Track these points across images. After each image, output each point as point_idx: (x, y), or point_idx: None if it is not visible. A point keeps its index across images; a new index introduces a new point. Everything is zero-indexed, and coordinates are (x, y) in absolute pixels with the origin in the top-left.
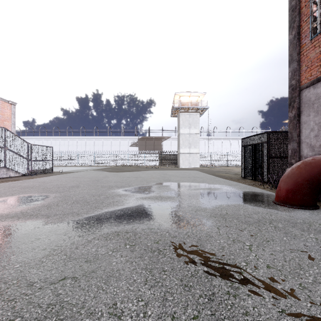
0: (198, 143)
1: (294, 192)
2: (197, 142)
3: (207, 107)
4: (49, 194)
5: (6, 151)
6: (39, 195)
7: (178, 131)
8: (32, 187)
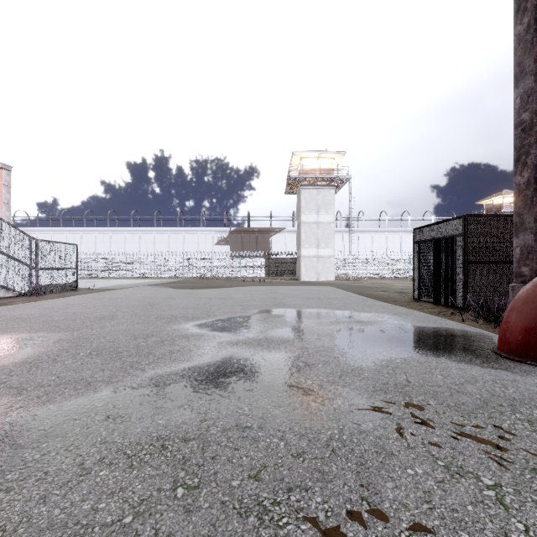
0: (332, 238)
1: None
2: (331, 237)
3: (349, 176)
4: (49, 335)
5: None
6: (29, 337)
7: (298, 218)
8: (26, 318)
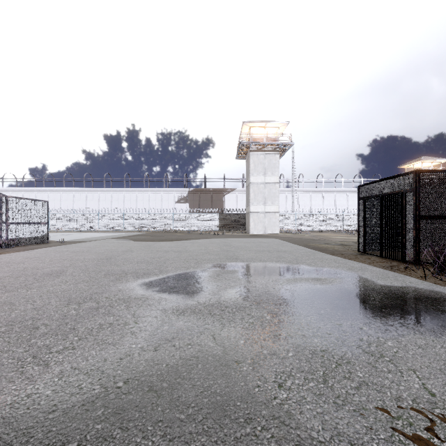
0: (277, 197)
1: None
2: (276, 195)
3: (291, 143)
4: None
5: None
6: None
7: (248, 179)
8: None
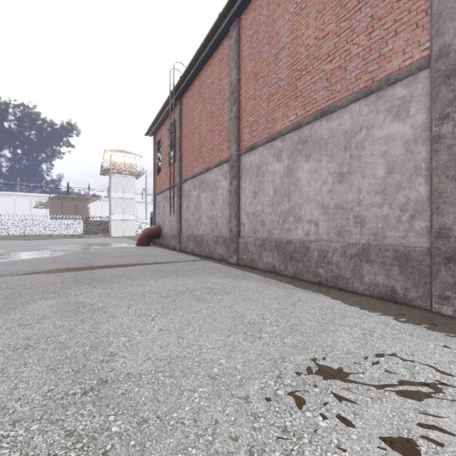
0: (133, 209)
1: (140, 240)
2: (133, 208)
3: (144, 171)
4: None
5: None
6: None
7: (110, 193)
8: None
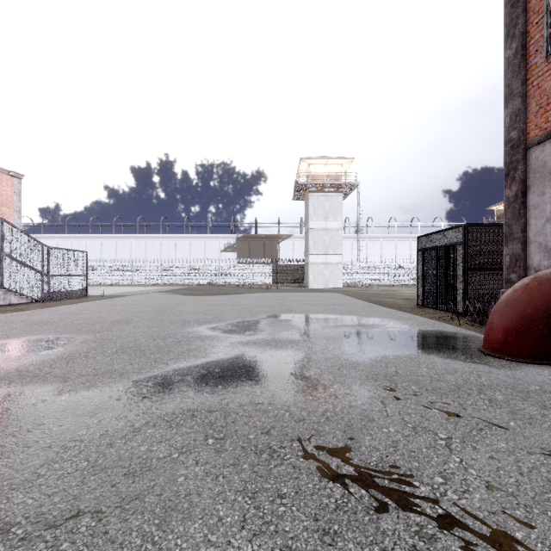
0: (340, 245)
1: (519, 333)
2: (339, 243)
3: (357, 182)
4: (74, 336)
5: (3, 258)
6: (57, 338)
7: (306, 224)
8: (47, 322)
